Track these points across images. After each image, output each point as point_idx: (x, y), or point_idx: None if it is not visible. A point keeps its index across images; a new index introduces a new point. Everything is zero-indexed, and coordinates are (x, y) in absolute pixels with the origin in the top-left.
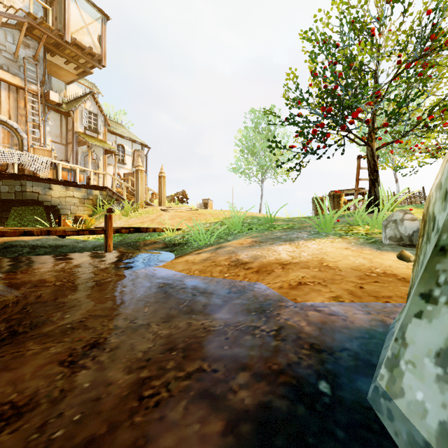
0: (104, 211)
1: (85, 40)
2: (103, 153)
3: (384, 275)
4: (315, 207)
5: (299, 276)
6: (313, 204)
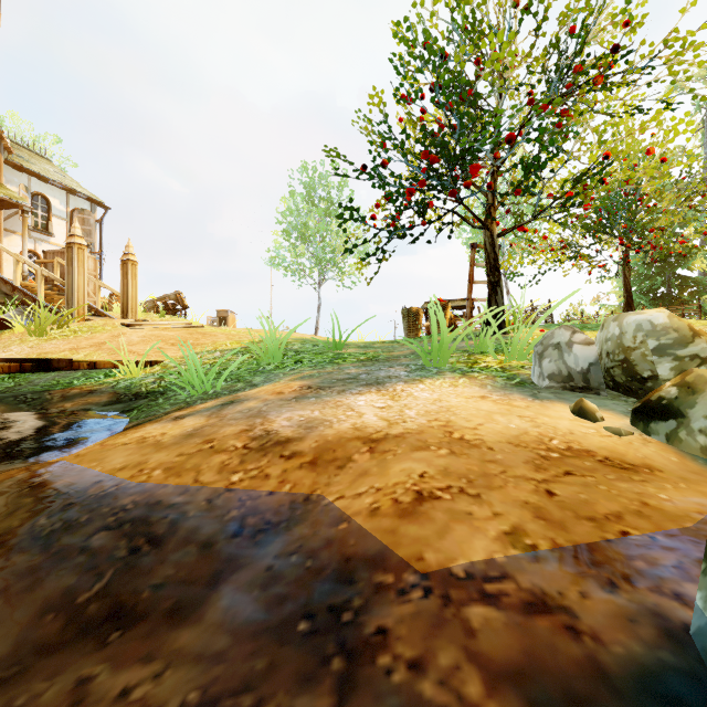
0: None
1: None
2: None
3: (573, 454)
4: (407, 325)
5: (413, 472)
6: (404, 320)
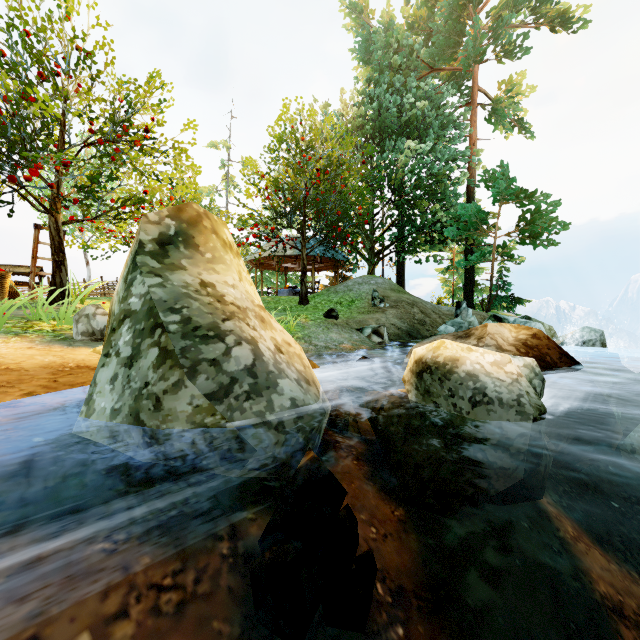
0: None
1: None
2: None
3: (78, 368)
4: None
5: None
6: None
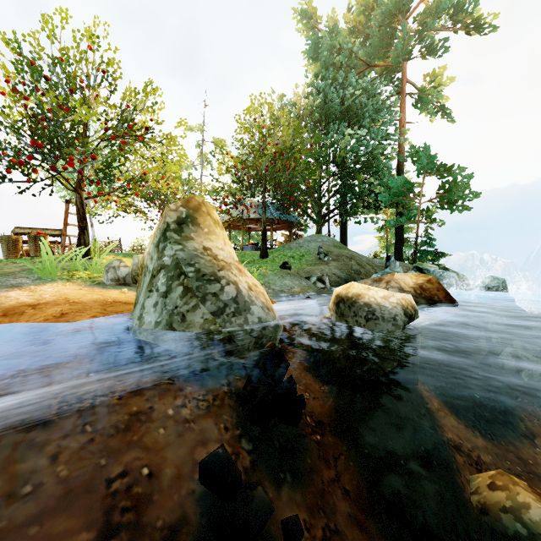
0: None
1: None
2: None
3: (115, 302)
4: (6, 248)
5: (58, 310)
6: (4, 244)
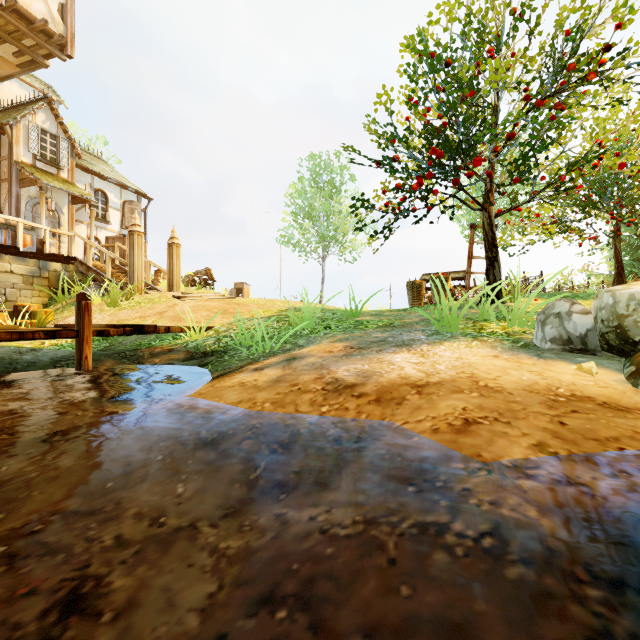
0: (71, 297)
1: (33, 7)
2: (68, 202)
3: (576, 399)
4: (411, 296)
5: (457, 407)
6: (409, 291)
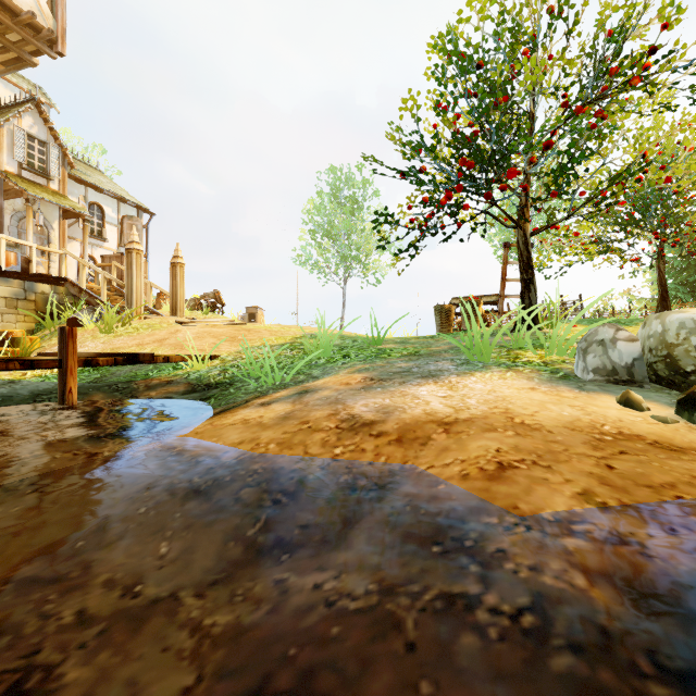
0: (61, 323)
1: None
2: (59, 216)
3: (624, 438)
4: (439, 321)
5: (489, 448)
6: (437, 317)
